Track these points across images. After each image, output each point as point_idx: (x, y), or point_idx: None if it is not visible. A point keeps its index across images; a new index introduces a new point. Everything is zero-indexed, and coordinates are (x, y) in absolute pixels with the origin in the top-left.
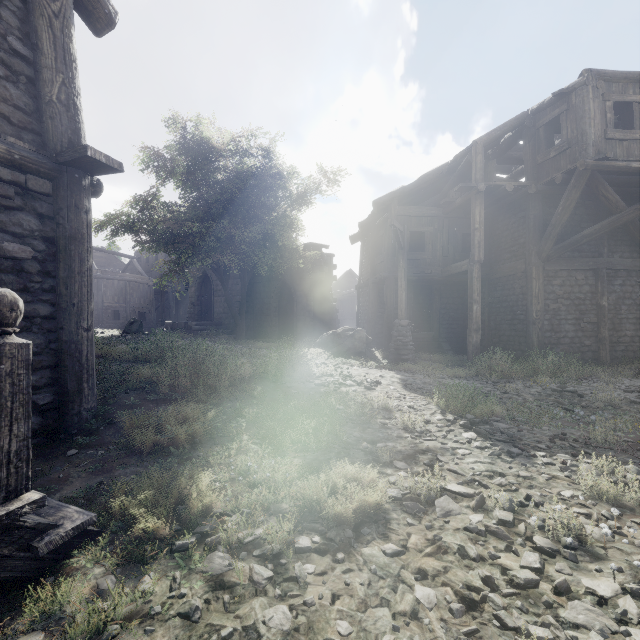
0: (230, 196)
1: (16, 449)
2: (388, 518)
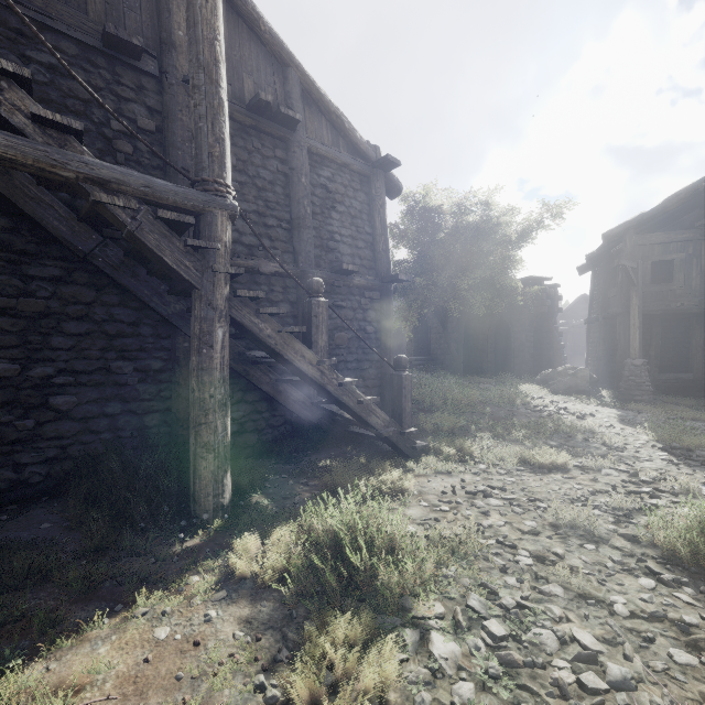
0: (450, 248)
1: (409, 412)
2: (569, 471)
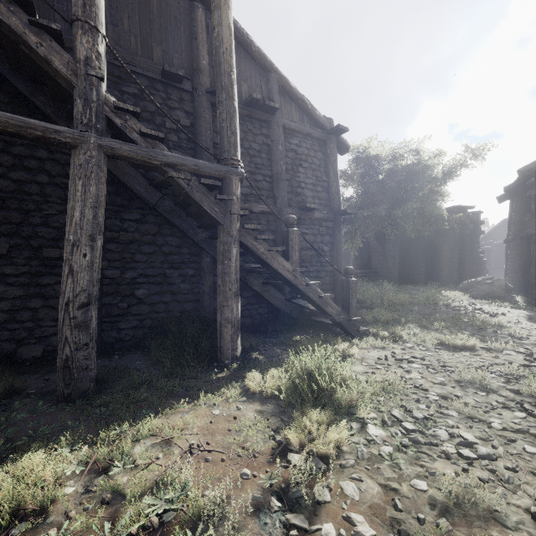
0: (387, 186)
1: (354, 305)
2: (477, 351)
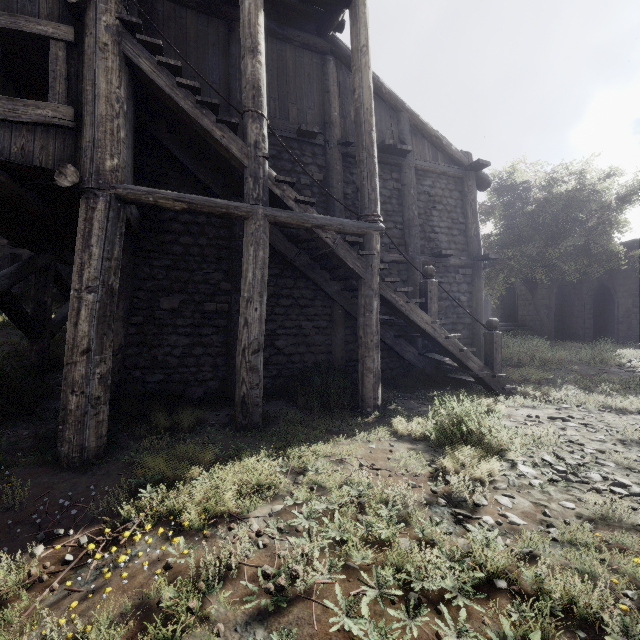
0: (539, 219)
1: (499, 361)
2: None
